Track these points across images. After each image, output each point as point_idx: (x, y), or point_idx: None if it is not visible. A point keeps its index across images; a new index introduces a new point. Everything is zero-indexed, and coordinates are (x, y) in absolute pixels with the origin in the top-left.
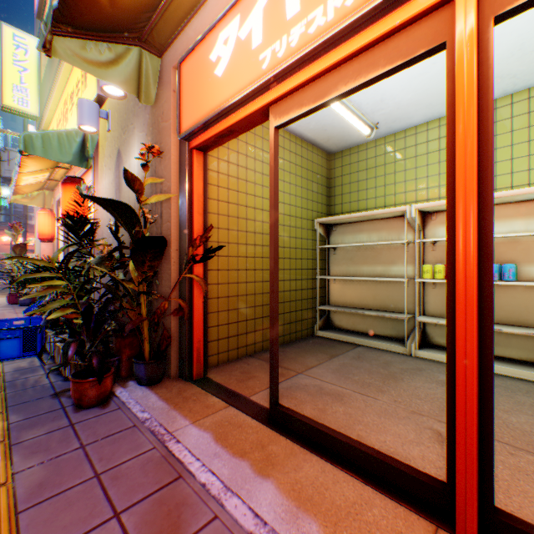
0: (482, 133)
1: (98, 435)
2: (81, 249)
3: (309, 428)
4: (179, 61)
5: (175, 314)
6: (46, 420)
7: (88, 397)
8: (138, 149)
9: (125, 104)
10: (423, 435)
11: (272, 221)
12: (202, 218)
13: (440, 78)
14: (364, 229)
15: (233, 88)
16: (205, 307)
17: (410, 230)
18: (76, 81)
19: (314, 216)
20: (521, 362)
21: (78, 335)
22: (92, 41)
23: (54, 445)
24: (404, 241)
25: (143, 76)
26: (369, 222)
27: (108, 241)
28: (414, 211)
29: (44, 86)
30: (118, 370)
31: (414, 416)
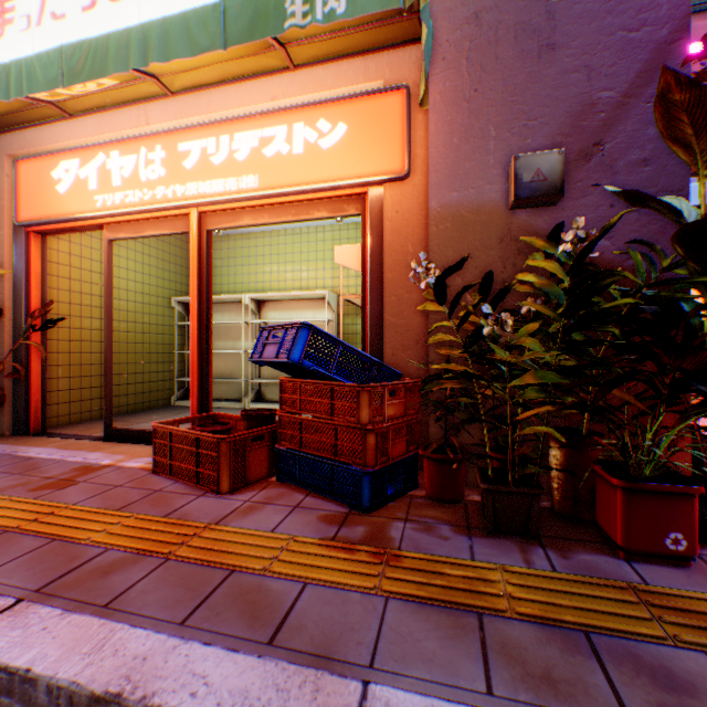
0: (204, 277)
1: None
2: None
3: (132, 433)
4: (18, 158)
5: (12, 376)
6: None
7: None
8: None
9: None
10: None
11: (108, 303)
12: (42, 293)
13: None
14: (220, 309)
15: (74, 208)
16: (45, 372)
17: (252, 313)
18: None
19: (173, 295)
20: None
21: None
22: None
23: None
24: (243, 322)
25: None
26: (223, 304)
27: None
28: (249, 299)
29: None
30: None
31: None
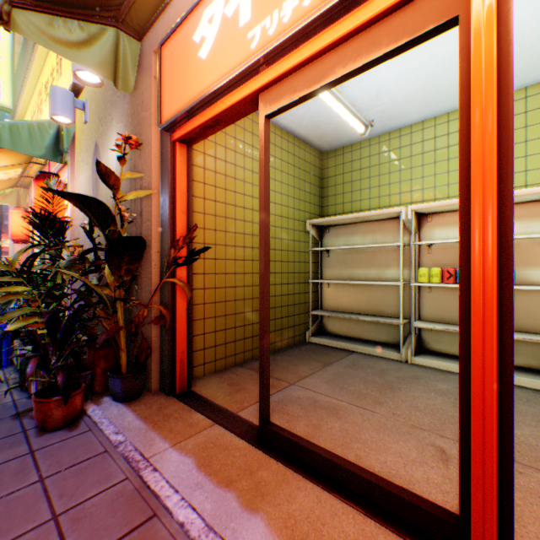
0: (501, 119)
1: (62, 464)
2: (46, 251)
3: (303, 450)
4: (160, 43)
5: (156, 322)
6: (1, 447)
7: (54, 418)
8: (117, 142)
9: (103, 94)
10: (426, 454)
11: (262, 220)
12: (186, 217)
13: (437, 74)
14: (358, 231)
15: (218, 72)
16: (190, 314)
17: (405, 232)
18: (51, 69)
19: (306, 217)
20: (519, 368)
21: (42, 347)
22: (60, 17)
23: (7, 480)
24: (399, 243)
25: (120, 60)
26: (363, 224)
27: (84, 242)
28: (410, 212)
29: (18, 75)
30: (92, 384)
31: (414, 431)
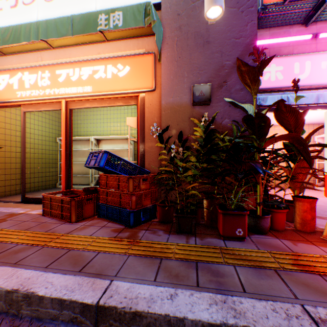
0: (68, 129)
1: None
2: None
3: (35, 199)
4: None
5: None
6: None
7: None
8: None
9: None
10: None
11: (23, 140)
12: None
13: None
14: (80, 143)
15: (7, 97)
16: None
17: (95, 145)
18: None
19: (57, 136)
20: None
21: None
22: None
23: None
24: (90, 149)
25: None
26: (81, 141)
27: None
28: (93, 139)
29: None
30: None
31: None
